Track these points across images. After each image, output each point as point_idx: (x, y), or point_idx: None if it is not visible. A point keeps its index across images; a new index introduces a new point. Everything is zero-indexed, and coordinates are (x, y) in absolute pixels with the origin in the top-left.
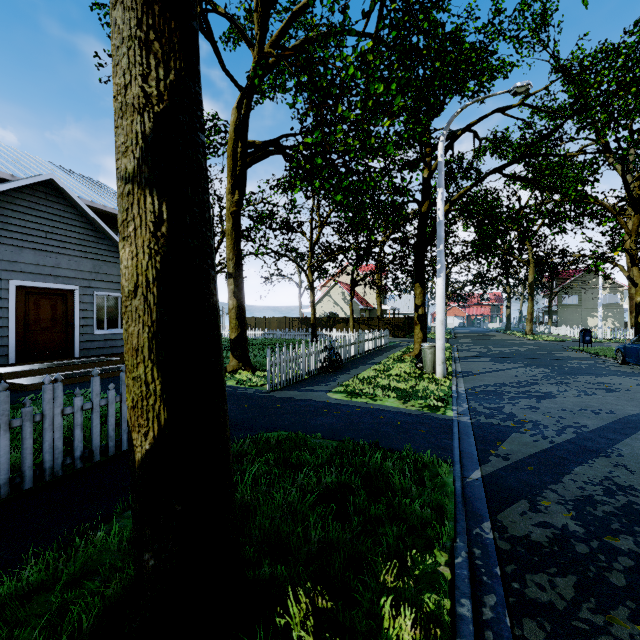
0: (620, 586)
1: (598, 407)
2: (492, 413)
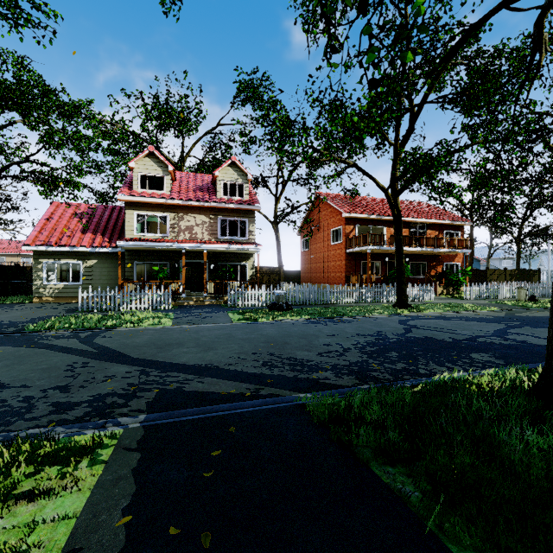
0: (358, 367)
1: (59, 365)
2: (97, 405)
